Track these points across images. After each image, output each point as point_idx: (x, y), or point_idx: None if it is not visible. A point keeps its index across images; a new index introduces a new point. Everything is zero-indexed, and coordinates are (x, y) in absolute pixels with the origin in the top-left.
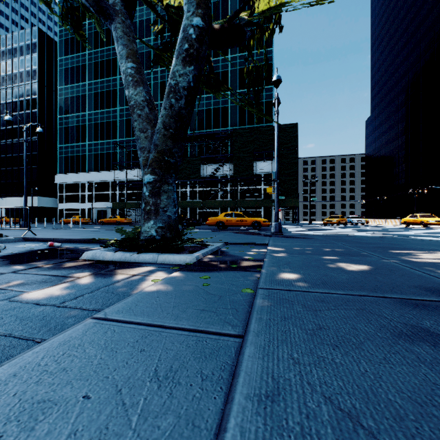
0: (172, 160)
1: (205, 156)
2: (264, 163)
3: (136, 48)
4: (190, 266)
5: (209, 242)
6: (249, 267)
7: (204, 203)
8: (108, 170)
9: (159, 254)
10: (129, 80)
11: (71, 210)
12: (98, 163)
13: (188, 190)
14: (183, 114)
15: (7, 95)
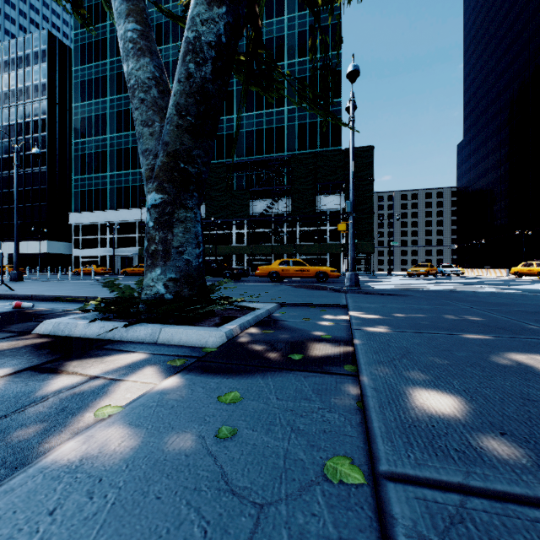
0: (193, 169)
1: (256, 189)
2: (330, 198)
3: (143, 4)
4: (210, 356)
5: (255, 302)
6: (328, 359)
7: (254, 248)
8: (135, 208)
9: (164, 325)
10: (129, 47)
11: (88, 258)
12: (122, 199)
13: (234, 232)
14: (210, 91)
15: (10, 115)
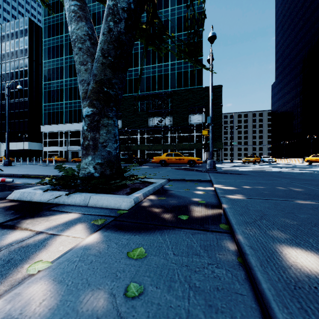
0: (112, 92)
1: (151, 111)
2: (196, 116)
3: None
4: (122, 217)
5: (152, 178)
6: (206, 219)
7: (150, 146)
8: (80, 122)
9: (93, 194)
10: (72, 15)
11: (52, 152)
12: (72, 117)
13: (139, 136)
14: (123, 40)
15: (6, 67)
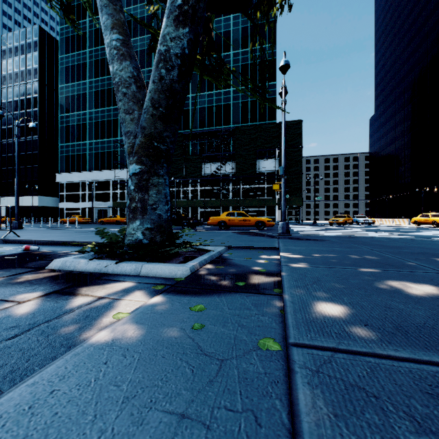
0: (163, 146)
1: (207, 154)
2: (267, 162)
3: (124, 19)
4: (180, 284)
5: (209, 245)
6: (262, 285)
7: (206, 202)
8: (109, 169)
9: (144, 263)
10: (114, 53)
11: (71, 210)
12: (99, 162)
13: (190, 189)
14: (176, 89)
15: (8, 94)
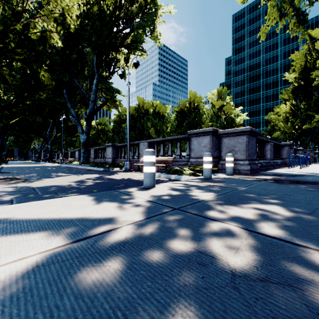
0: None
1: None
2: None
3: None
4: None
5: None
6: None
7: None
8: None
9: None
10: None
11: None
12: None
13: None
14: None
15: None
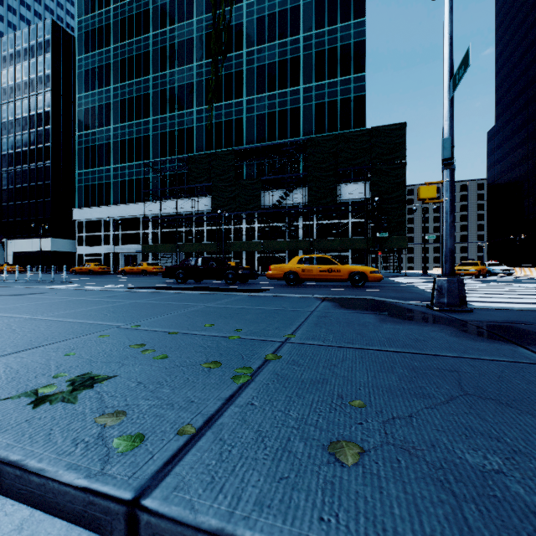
0: None
1: (267, 177)
2: (352, 186)
3: None
4: None
5: None
6: None
7: (265, 244)
8: (139, 202)
9: None
10: None
11: (92, 256)
12: (126, 193)
13: (244, 226)
14: None
15: (16, 109)
